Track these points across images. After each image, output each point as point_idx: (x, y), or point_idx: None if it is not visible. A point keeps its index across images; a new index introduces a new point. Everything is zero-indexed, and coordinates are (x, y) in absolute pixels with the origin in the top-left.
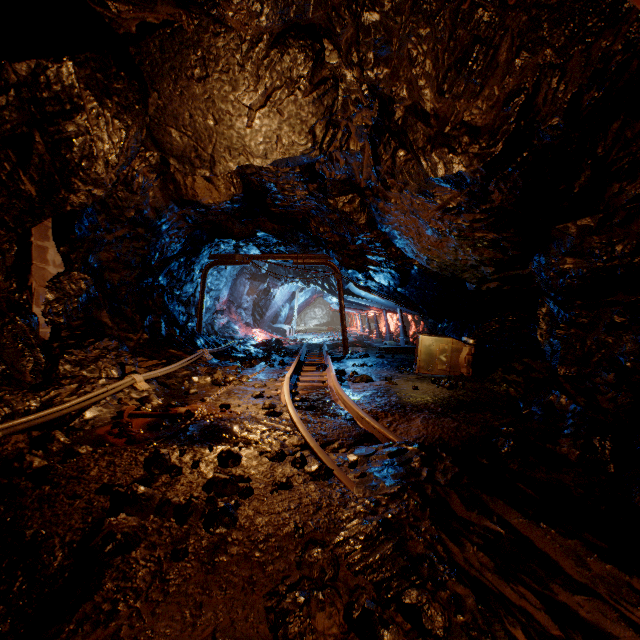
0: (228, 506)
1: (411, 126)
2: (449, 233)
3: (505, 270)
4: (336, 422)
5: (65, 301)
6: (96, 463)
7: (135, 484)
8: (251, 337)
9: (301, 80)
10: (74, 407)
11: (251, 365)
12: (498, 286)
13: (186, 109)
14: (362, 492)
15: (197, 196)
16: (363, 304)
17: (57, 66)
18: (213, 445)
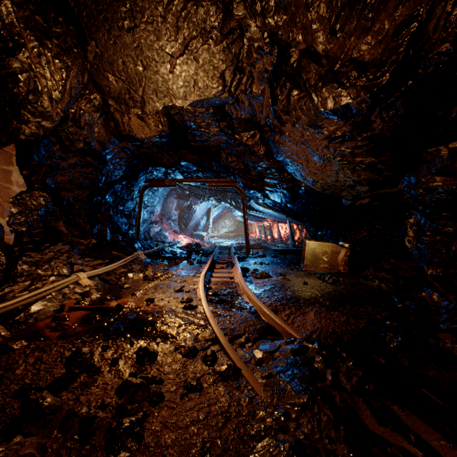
0: (133, 424)
1: (305, 67)
2: (333, 158)
3: (377, 189)
4: (242, 315)
5: (26, 214)
6: (25, 360)
7: (42, 395)
8: (177, 241)
9: (213, 30)
10: (20, 303)
11: (176, 263)
12: (369, 202)
13: (119, 56)
14: (270, 397)
15: (132, 131)
16: (261, 217)
17: None
18: (133, 341)
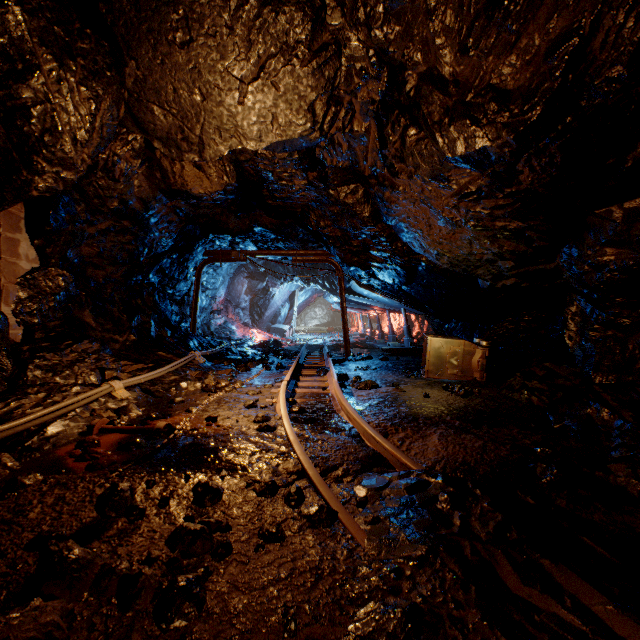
0: (191, 583)
1: (425, 96)
2: (465, 223)
3: (526, 265)
4: (339, 440)
5: (39, 299)
6: (41, 499)
7: (67, 545)
8: (248, 338)
9: (299, 46)
10: (33, 422)
11: (246, 368)
12: (516, 283)
13: (169, 81)
14: (376, 549)
15: (186, 185)
16: (365, 303)
17: (0, 11)
18: (189, 474)
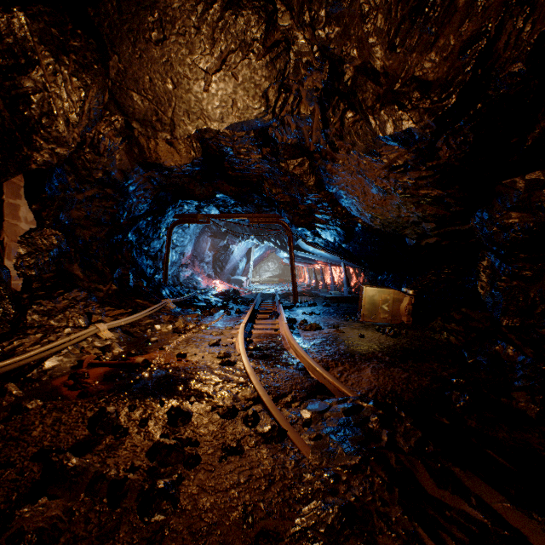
0: (168, 485)
1: (360, 85)
2: (394, 191)
3: (446, 226)
4: (288, 372)
5: (36, 255)
6: (42, 420)
7: (67, 456)
8: (212, 288)
9: (255, 43)
10: (33, 358)
11: (210, 313)
12: (437, 241)
13: (146, 72)
14: (318, 460)
15: (160, 159)
16: (311, 258)
17: (7, 16)
18: (164, 400)
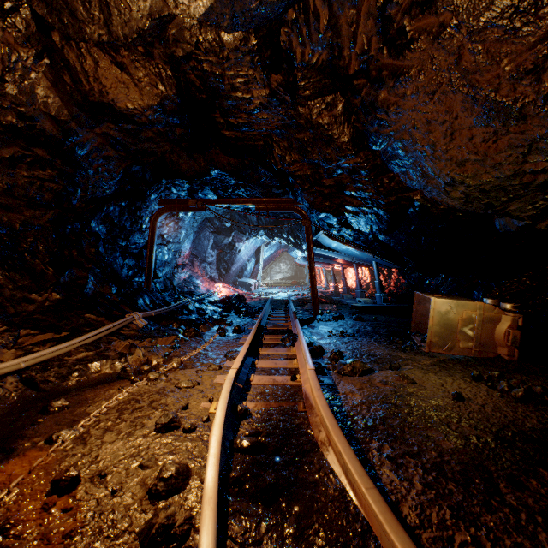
0: None
1: None
2: (544, 104)
3: None
4: None
5: None
6: None
7: None
8: (211, 293)
9: None
10: None
11: (196, 333)
12: None
13: None
14: None
15: (106, 93)
16: (332, 257)
17: None
18: None
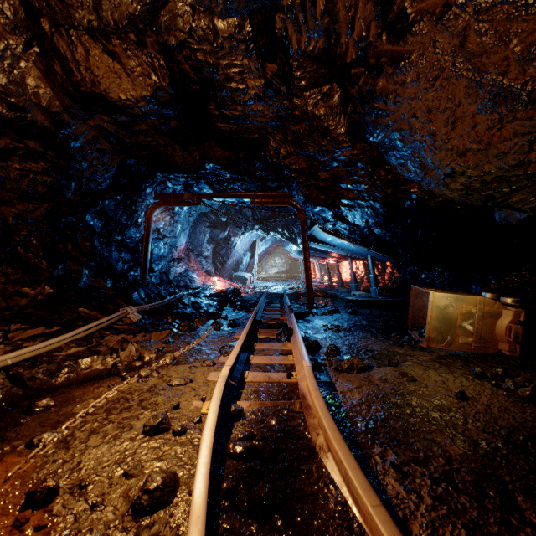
0: None
1: None
2: None
3: None
4: None
5: None
6: None
7: None
8: (206, 286)
9: None
10: None
11: (191, 328)
12: None
13: None
14: None
15: (98, 83)
16: (327, 251)
17: None
18: None
